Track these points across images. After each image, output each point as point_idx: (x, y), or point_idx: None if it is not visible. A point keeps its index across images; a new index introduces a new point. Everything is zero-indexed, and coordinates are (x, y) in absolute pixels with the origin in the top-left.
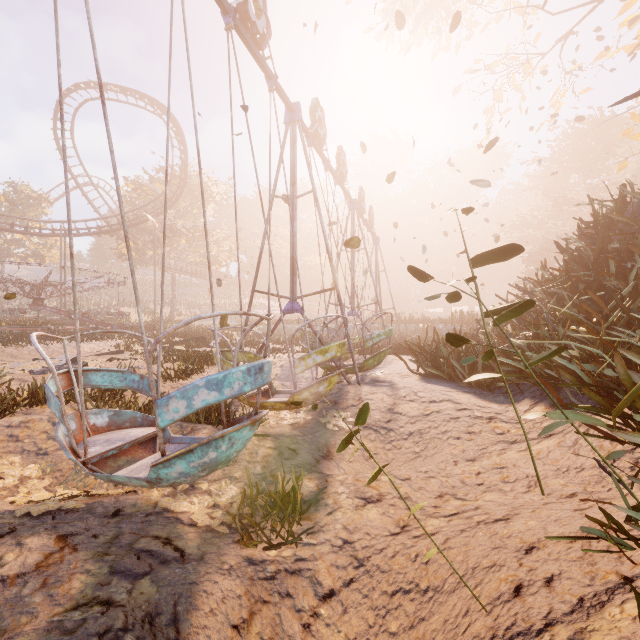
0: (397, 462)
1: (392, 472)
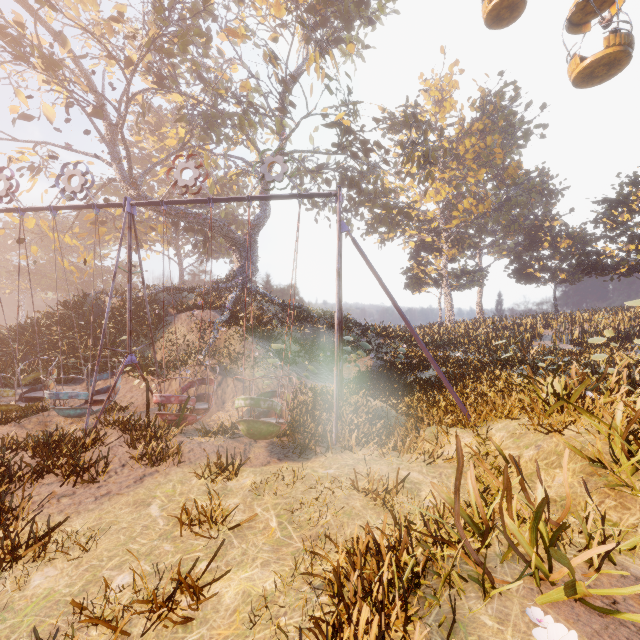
0: None
1: None
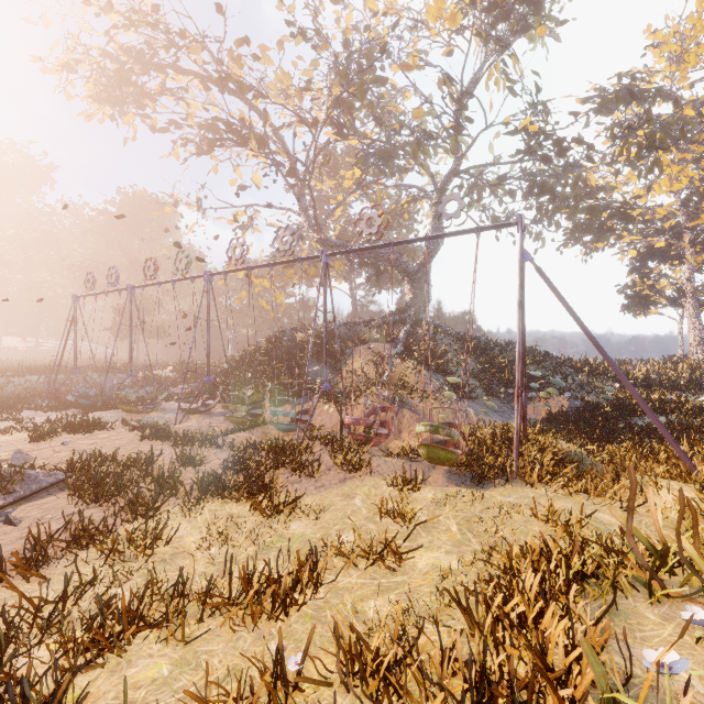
0: None
1: None
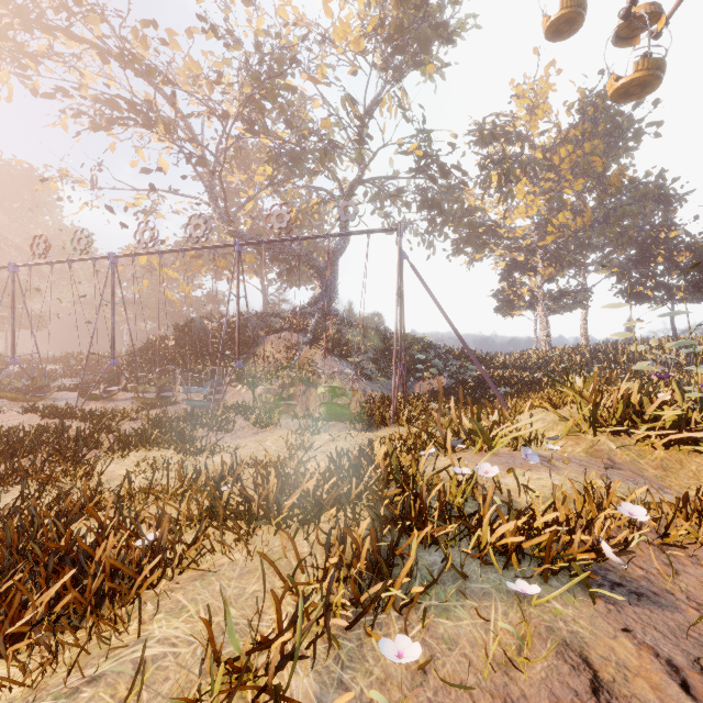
0: None
1: None
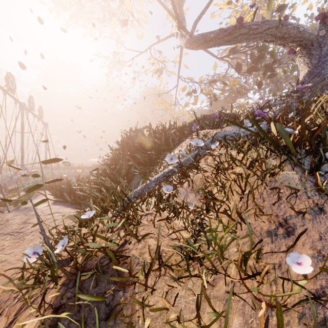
0: (20, 247)
1: (4, 252)
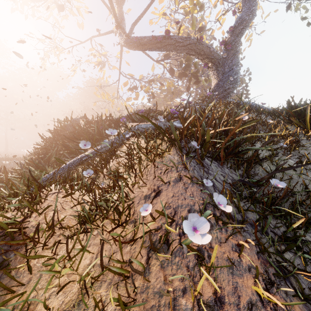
0: None
1: None
